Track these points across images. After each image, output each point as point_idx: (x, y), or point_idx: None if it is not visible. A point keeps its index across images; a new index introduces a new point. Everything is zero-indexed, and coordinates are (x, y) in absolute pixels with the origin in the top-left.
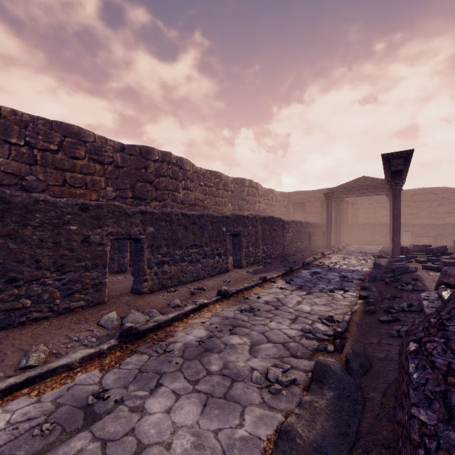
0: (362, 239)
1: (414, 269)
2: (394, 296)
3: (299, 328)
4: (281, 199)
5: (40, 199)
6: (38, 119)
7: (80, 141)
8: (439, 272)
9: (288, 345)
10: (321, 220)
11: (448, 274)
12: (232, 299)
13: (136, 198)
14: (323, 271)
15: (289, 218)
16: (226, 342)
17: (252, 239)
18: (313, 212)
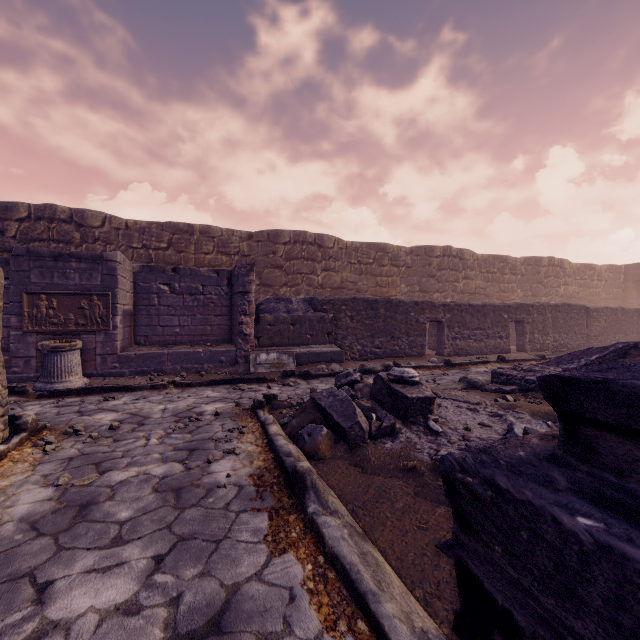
0: None
1: None
2: None
3: None
4: (611, 276)
5: (400, 301)
6: (363, 244)
7: (385, 253)
8: None
9: None
10: None
11: None
12: (509, 364)
13: (421, 291)
14: None
15: (627, 303)
16: None
17: (538, 326)
18: None
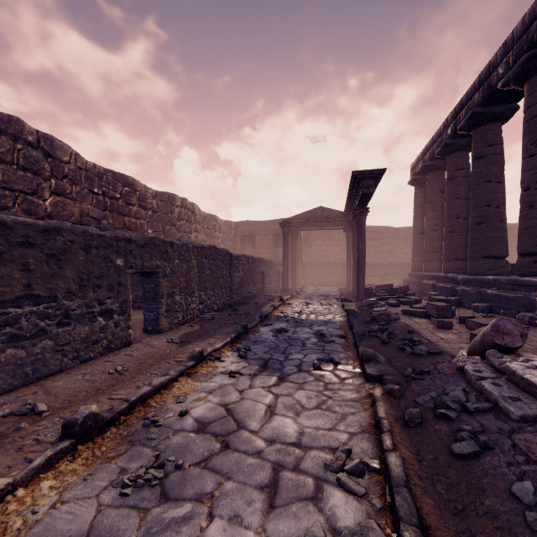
0: (317, 279)
1: (398, 316)
2: (421, 370)
3: None
4: (227, 230)
5: None
6: None
7: None
8: (422, 318)
9: None
10: (274, 257)
11: (501, 330)
12: (112, 435)
13: None
14: (289, 326)
15: None
16: None
17: (181, 281)
18: (264, 247)
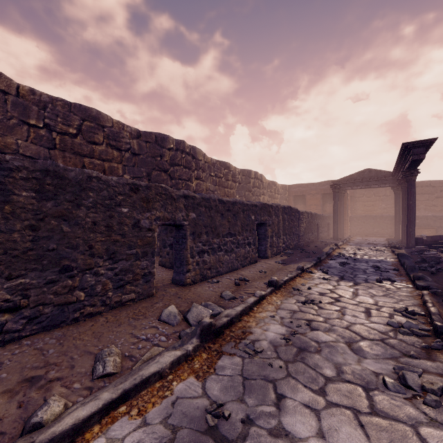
0: (362, 231)
1: None
2: None
3: (383, 322)
4: (283, 191)
5: (92, 175)
6: (57, 100)
7: (98, 126)
8: None
9: (390, 343)
10: (322, 212)
11: None
12: (283, 290)
13: None
14: (349, 261)
15: None
16: (315, 339)
17: (275, 228)
18: (314, 204)
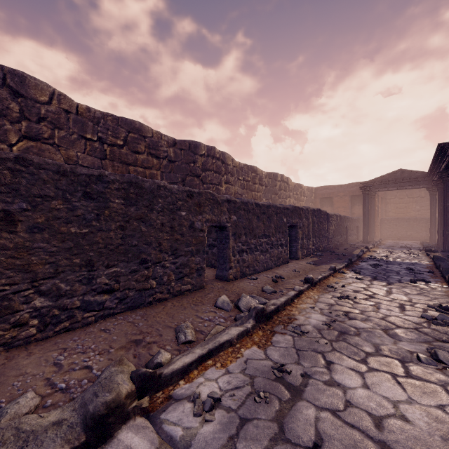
0: (394, 234)
1: None
2: None
3: (417, 315)
4: (309, 194)
5: (161, 185)
6: (108, 115)
7: (141, 137)
8: None
9: (423, 331)
10: (350, 214)
11: None
12: (318, 287)
13: None
14: (381, 263)
15: None
16: (354, 326)
17: (305, 231)
18: (341, 206)
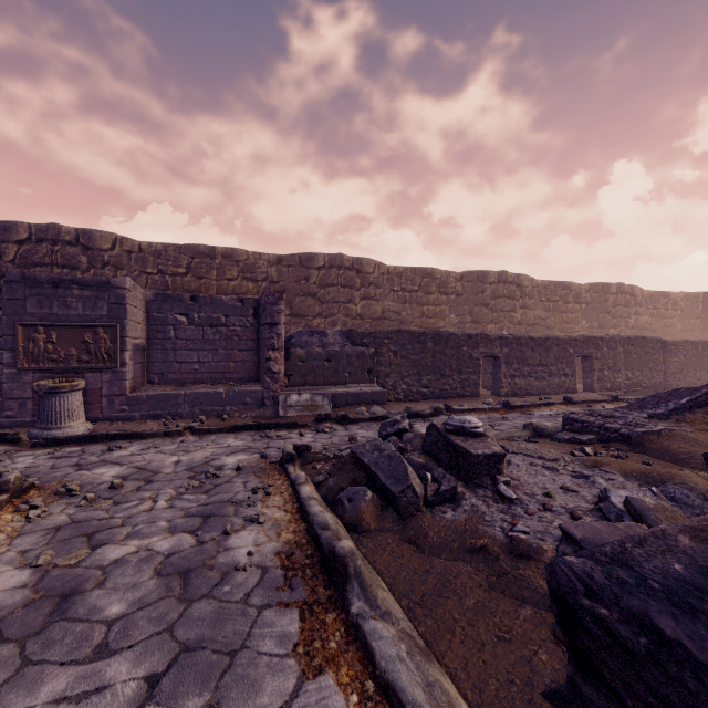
0: None
1: None
2: None
3: None
4: (688, 305)
5: (451, 333)
6: (408, 269)
7: (432, 279)
8: None
9: None
10: None
11: None
12: (577, 405)
13: (473, 323)
14: None
15: (707, 336)
16: None
17: (608, 362)
18: None
